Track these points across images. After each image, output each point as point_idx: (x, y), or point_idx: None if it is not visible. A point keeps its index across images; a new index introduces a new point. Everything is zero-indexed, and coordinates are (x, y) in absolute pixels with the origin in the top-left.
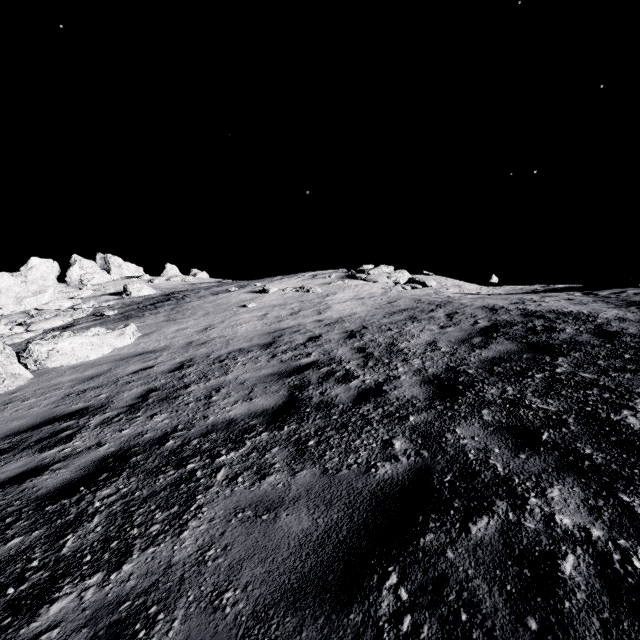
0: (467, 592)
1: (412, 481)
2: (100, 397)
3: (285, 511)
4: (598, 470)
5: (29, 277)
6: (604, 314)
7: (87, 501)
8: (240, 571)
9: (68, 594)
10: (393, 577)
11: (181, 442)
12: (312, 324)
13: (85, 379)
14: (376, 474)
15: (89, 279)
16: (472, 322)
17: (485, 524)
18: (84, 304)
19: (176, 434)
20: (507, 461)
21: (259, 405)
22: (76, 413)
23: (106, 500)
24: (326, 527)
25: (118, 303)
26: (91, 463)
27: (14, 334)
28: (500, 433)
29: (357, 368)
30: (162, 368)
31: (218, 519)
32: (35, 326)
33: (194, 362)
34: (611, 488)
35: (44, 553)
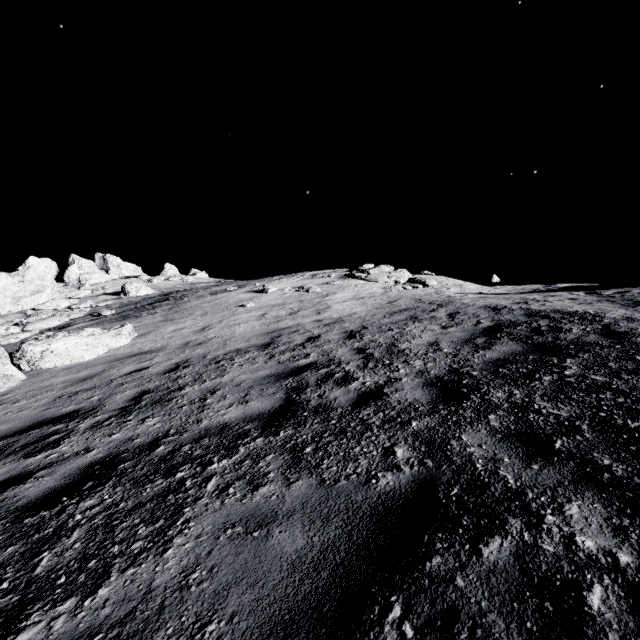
0: (481, 629)
1: (416, 494)
2: (92, 399)
3: (278, 527)
4: (620, 484)
5: (27, 277)
6: (611, 314)
7: (68, 513)
8: (226, 598)
9: (36, 623)
10: (396, 609)
11: (172, 448)
12: (311, 324)
13: (78, 380)
14: (377, 486)
15: (87, 279)
16: (475, 322)
17: (498, 546)
18: (81, 304)
19: (167, 439)
20: (518, 472)
21: (255, 408)
22: (66, 416)
23: (88, 512)
24: (322, 547)
25: (116, 303)
26: (77, 470)
27: (10, 334)
28: (509, 441)
29: (357, 369)
30: (157, 369)
31: (205, 536)
32: (31, 326)
33: (190, 363)
34: (636, 505)
35: (16, 573)
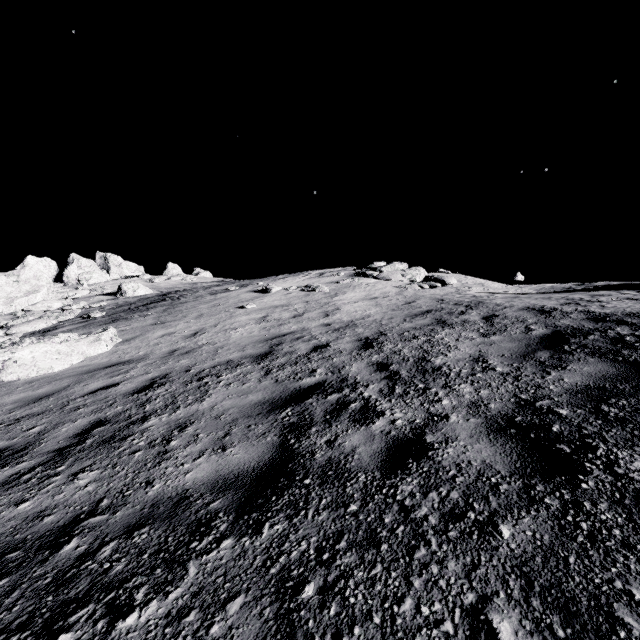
0: None
1: None
2: (31, 432)
3: None
4: None
5: (22, 276)
6: None
7: None
8: None
9: None
10: None
11: (86, 547)
12: (318, 329)
13: (32, 400)
14: None
15: (87, 279)
16: (523, 328)
17: None
18: (74, 305)
19: (90, 521)
20: None
21: (233, 462)
22: None
23: None
24: None
25: (111, 304)
26: None
27: None
28: None
29: (380, 397)
30: (127, 387)
31: None
32: (15, 329)
33: (168, 379)
34: None
35: None
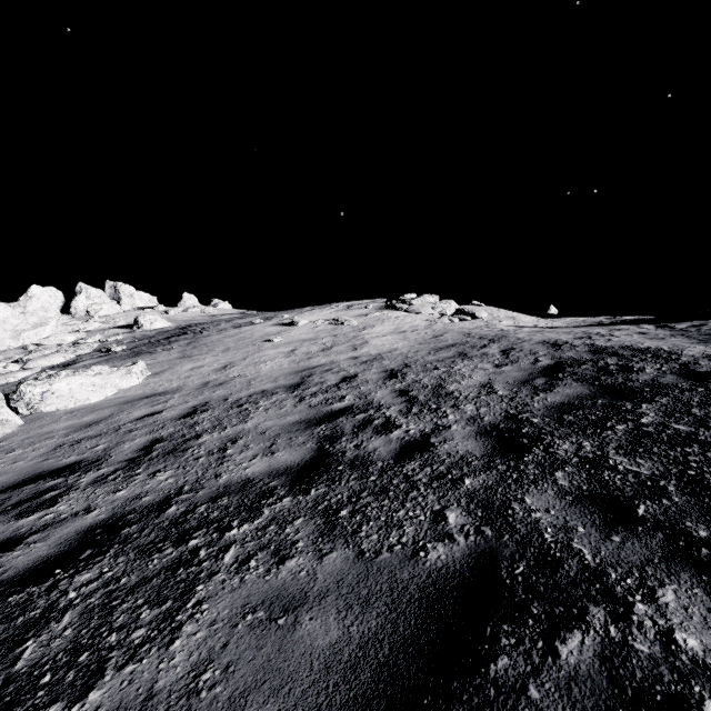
0: None
1: (473, 572)
2: (96, 449)
3: (308, 613)
4: None
5: (28, 308)
6: (689, 351)
7: (60, 590)
8: (244, 709)
9: None
10: None
11: (185, 508)
12: (346, 362)
13: (82, 426)
14: (426, 560)
15: (97, 310)
16: (532, 360)
17: (578, 643)
18: (89, 338)
19: (181, 497)
20: (596, 545)
21: (282, 461)
22: (66, 469)
23: (84, 589)
24: (361, 640)
25: (128, 337)
26: (74, 535)
27: (8, 373)
28: (582, 504)
29: (399, 415)
30: (172, 413)
31: (221, 623)
32: (32, 363)
33: (209, 406)
34: None
35: None
